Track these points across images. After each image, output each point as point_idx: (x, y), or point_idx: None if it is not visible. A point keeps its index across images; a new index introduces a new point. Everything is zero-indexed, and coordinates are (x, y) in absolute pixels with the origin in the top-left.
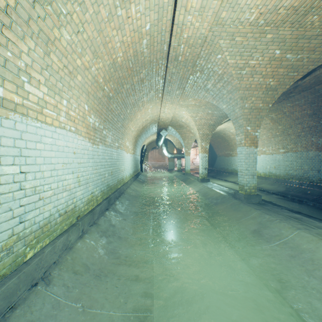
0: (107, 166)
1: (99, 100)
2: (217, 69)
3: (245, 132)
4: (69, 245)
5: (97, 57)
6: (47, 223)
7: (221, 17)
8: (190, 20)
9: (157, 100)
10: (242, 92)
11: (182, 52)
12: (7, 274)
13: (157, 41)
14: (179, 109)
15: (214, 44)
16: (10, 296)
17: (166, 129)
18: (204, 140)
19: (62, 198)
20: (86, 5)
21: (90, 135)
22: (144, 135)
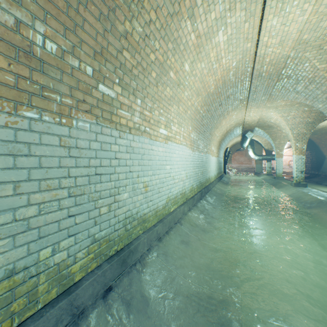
0: (200, 167)
1: (197, 120)
2: (306, 74)
3: None
4: (184, 212)
5: (198, 95)
6: (176, 196)
7: (303, 39)
8: (271, 50)
9: (242, 107)
10: None
11: (265, 70)
12: (167, 214)
13: (241, 68)
14: (266, 111)
15: (299, 57)
16: (170, 222)
17: (251, 130)
18: (299, 140)
19: (180, 185)
20: (196, 74)
21: (191, 146)
22: (227, 138)
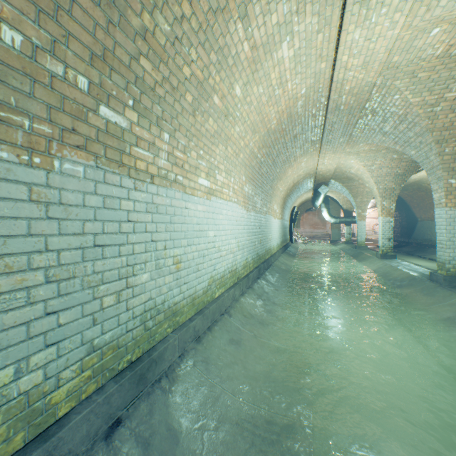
0: (257, 234)
1: (253, 168)
2: (396, 109)
3: (445, 187)
4: (235, 298)
5: (255, 132)
6: (223, 275)
7: (392, 62)
8: (352, 75)
9: (313, 151)
10: (437, 134)
11: (345, 101)
12: (209, 301)
13: (313, 98)
14: (345, 158)
15: (387, 86)
16: (214, 313)
17: (326, 184)
18: (386, 198)
19: (230, 259)
20: (252, 102)
21: (245, 203)
22: (294, 193)
